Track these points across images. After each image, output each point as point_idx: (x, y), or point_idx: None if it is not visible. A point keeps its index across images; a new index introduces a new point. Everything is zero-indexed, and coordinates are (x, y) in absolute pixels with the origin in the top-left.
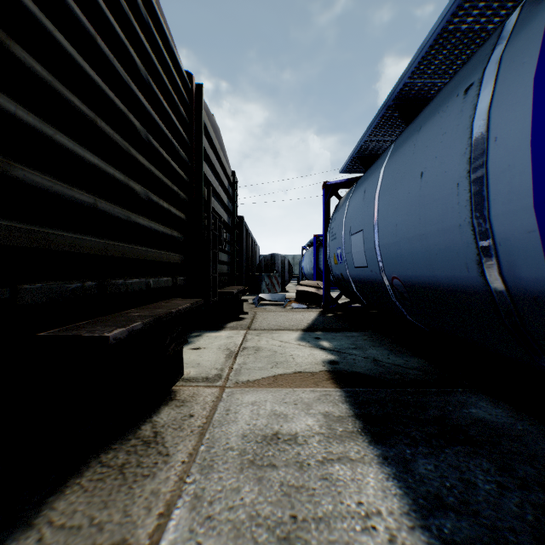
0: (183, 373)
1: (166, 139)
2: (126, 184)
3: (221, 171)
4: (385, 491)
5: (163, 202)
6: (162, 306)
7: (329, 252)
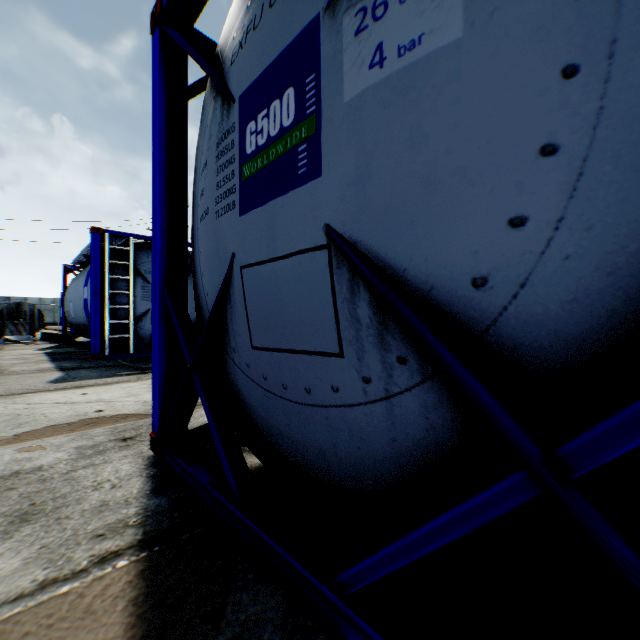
0: None
1: None
2: None
3: None
4: (46, 357)
5: None
6: None
7: (66, 308)
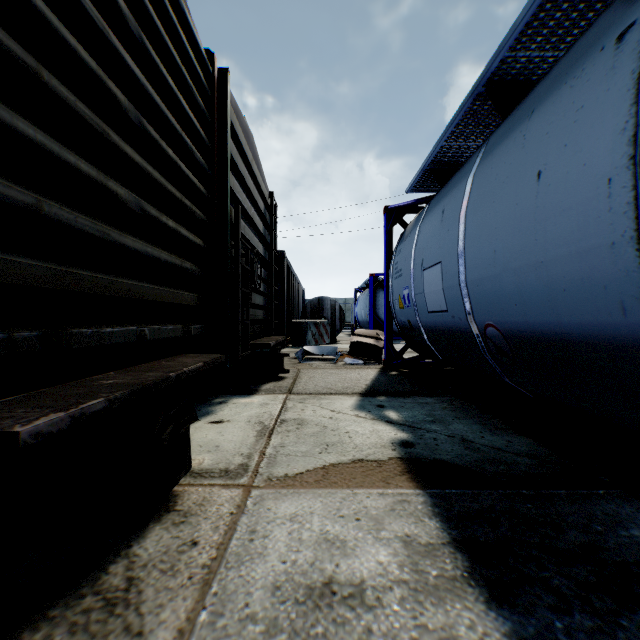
0: (190, 465)
1: (173, 131)
2: (101, 183)
3: (255, 189)
4: None
5: (167, 218)
6: (158, 368)
7: (393, 293)
